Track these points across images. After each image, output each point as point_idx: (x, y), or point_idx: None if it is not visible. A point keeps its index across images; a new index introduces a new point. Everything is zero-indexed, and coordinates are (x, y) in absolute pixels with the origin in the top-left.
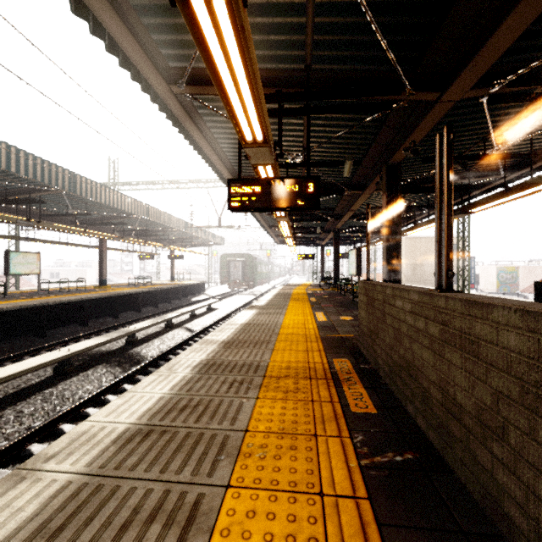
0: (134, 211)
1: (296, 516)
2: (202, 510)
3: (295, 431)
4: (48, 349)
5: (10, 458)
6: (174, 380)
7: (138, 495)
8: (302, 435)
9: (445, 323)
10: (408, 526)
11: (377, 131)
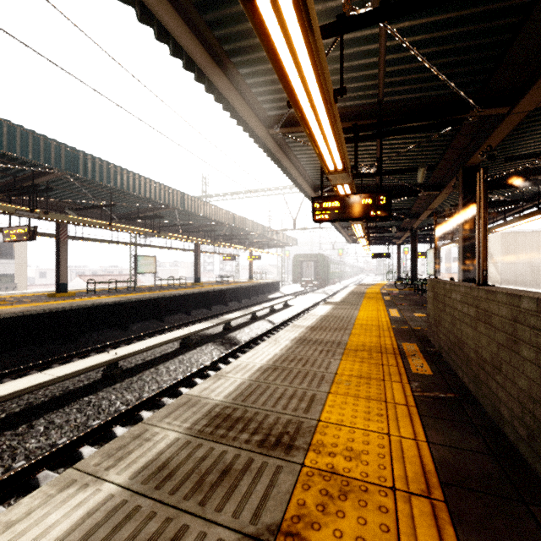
0: (224, 219)
1: (370, 407)
2: (317, 398)
3: (369, 377)
4: (169, 330)
5: (169, 394)
6: (280, 346)
7: (281, 390)
8: (374, 379)
9: (477, 307)
10: (438, 418)
11: (451, 138)
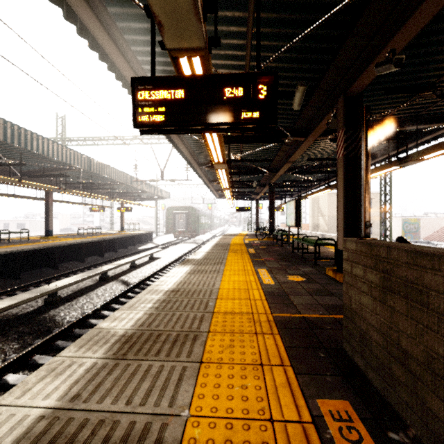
0: (73, 162)
1: None
2: None
3: None
4: None
5: None
6: None
7: None
8: None
9: None
10: None
11: (338, 46)
